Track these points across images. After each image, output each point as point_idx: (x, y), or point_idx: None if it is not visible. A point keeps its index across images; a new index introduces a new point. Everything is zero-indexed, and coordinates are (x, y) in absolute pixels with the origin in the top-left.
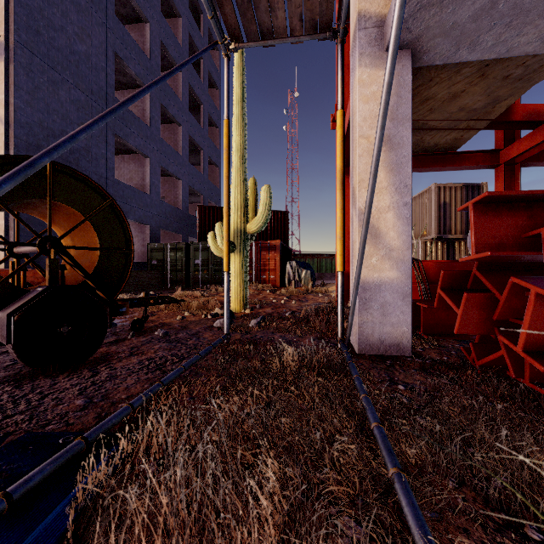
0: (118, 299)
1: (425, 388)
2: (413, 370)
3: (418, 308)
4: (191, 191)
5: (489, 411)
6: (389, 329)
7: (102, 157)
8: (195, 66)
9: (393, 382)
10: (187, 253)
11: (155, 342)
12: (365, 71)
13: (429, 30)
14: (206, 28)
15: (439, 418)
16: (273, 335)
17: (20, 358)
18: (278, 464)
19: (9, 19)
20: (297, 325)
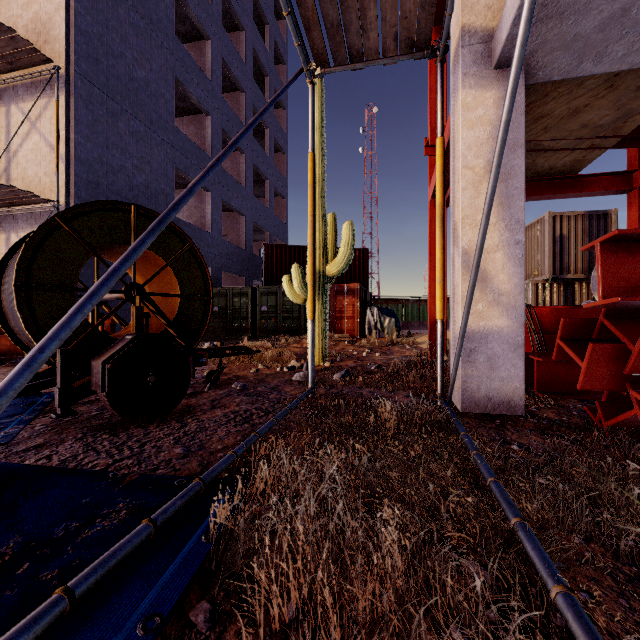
0: (195, 349)
1: (543, 449)
2: (528, 430)
3: (530, 362)
4: (255, 228)
5: (619, 473)
6: (498, 384)
7: (161, 193)
8: (260, 85)
9: (505, 442)
10: (252, 299)
11: (235, 395)
12: (469, 93)
13: (546, 44)
14: (271, 40)
15: (561, 478)
16: (361, 390)
17: (113, 406)
18: (393, 512)
19: (70, 49)
20: (386, 380)
